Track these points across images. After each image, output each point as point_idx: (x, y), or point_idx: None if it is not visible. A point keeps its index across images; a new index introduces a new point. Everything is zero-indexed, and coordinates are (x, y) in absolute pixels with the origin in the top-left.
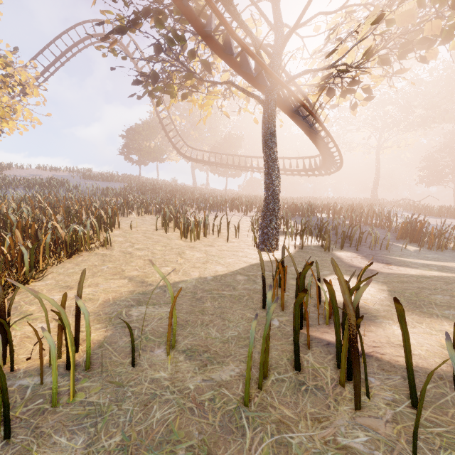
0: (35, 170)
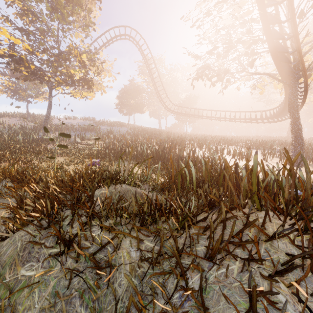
0: (64, 119)
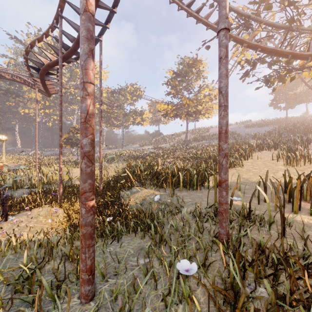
0: None
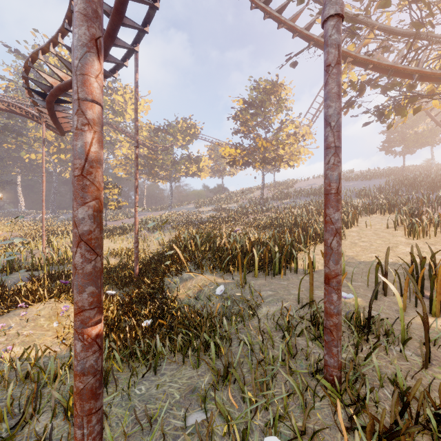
0: (311, 180)
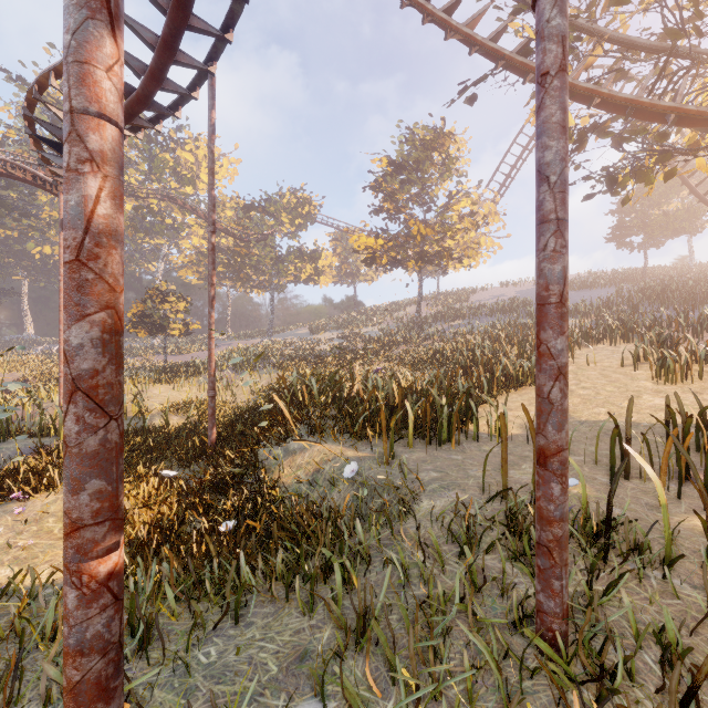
0: (497, 289)
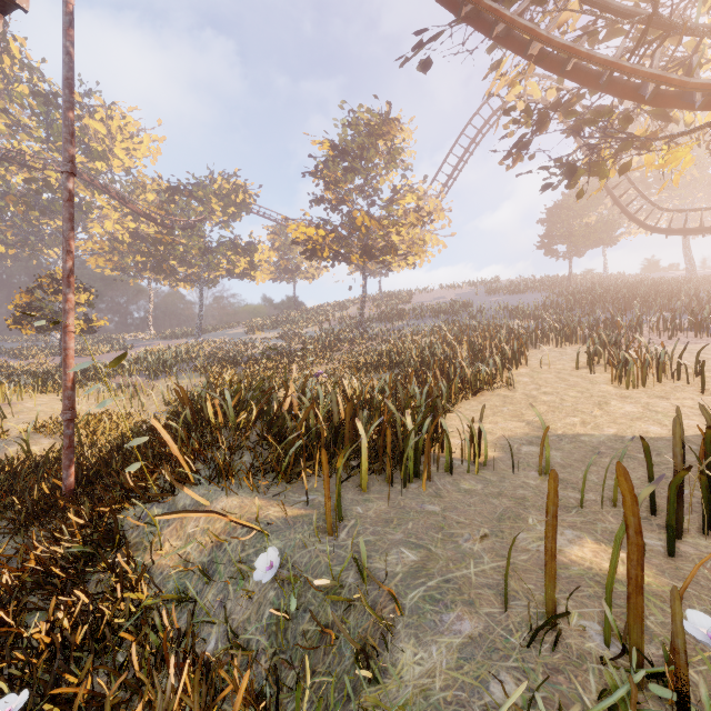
0: (438, 291)
